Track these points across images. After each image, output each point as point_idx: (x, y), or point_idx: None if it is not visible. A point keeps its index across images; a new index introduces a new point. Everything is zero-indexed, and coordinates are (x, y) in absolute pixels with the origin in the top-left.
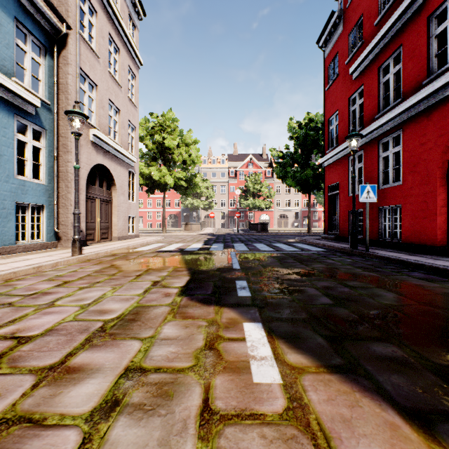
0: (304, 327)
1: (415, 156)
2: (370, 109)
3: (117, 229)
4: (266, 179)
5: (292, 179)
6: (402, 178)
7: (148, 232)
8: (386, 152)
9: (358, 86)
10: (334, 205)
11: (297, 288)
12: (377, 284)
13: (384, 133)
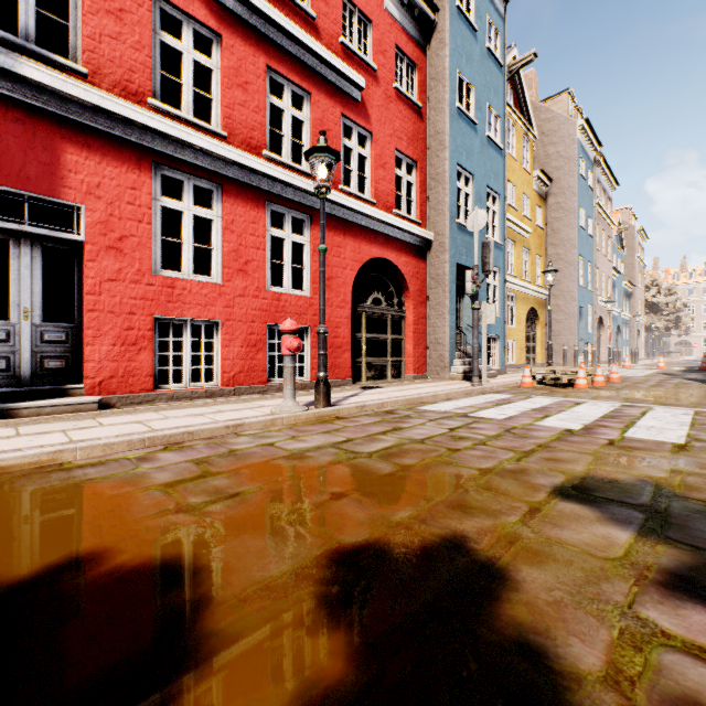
0: None
1: None
2: None
3: (640, 355)
4: None
5: None
6: None
7: None
8: None
9: None
10: None
11: None
12: None
13: None
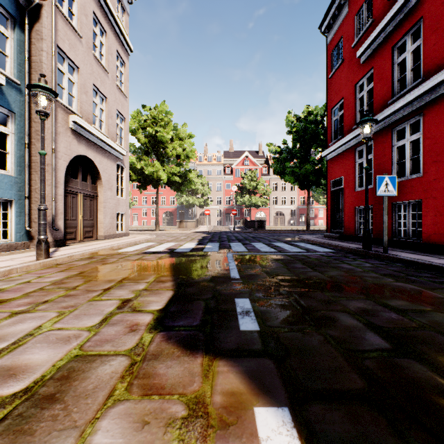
0: (376, 425)
1: (440, 143)
2: (382, 94)
3: (103, 227)
4: (262, 177)
5: (290, 175)
6: (422, 169)
7: (141, 230)
8: (402, 141)
9: (367, 70)
10: (337, 201)
11: (324, 313)
12: (430, 305)
13: (400, 120)
